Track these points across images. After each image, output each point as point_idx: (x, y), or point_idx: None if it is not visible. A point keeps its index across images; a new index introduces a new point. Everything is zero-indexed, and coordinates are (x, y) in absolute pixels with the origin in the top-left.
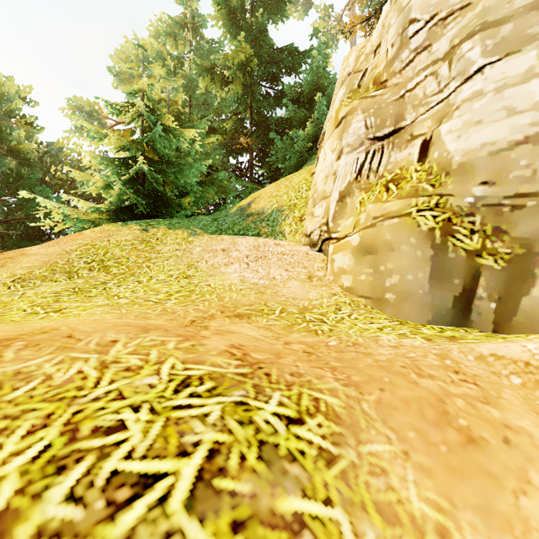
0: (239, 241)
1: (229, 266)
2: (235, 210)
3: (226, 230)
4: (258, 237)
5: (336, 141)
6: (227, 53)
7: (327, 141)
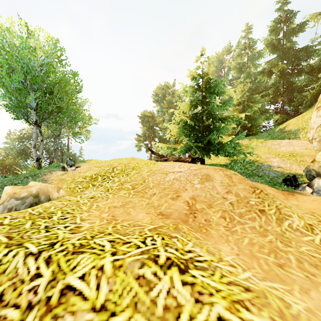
0: (282, 141)
1: (280, 148)
2: (277, 130)
3: (275, 138)
4: (289, 140)
5: (316, 113)
6: (270, 62)
7: (314, 111)
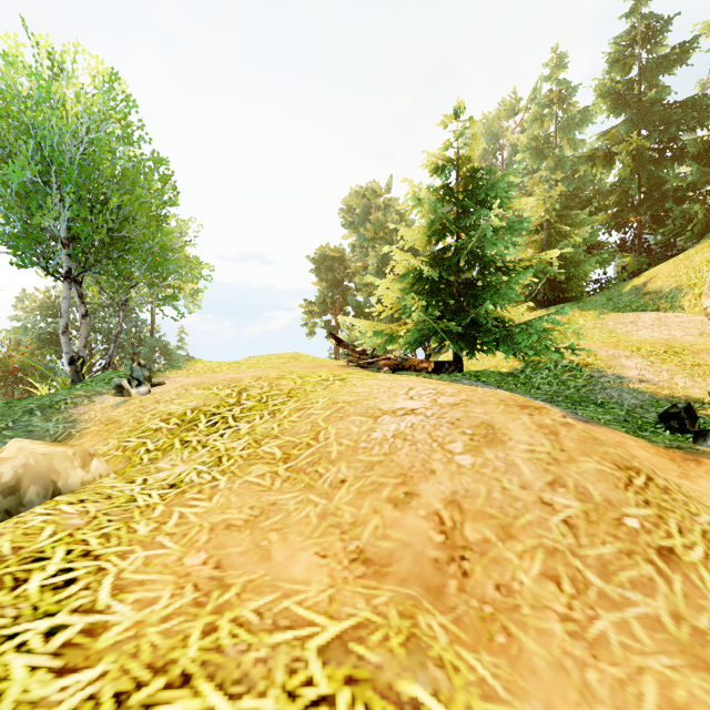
0: (642, 316)
1: (638, 331)
2: (629, 290)
3: (624, 307)
4: (659, 312)
5: None
6: (610, 133)
7: None
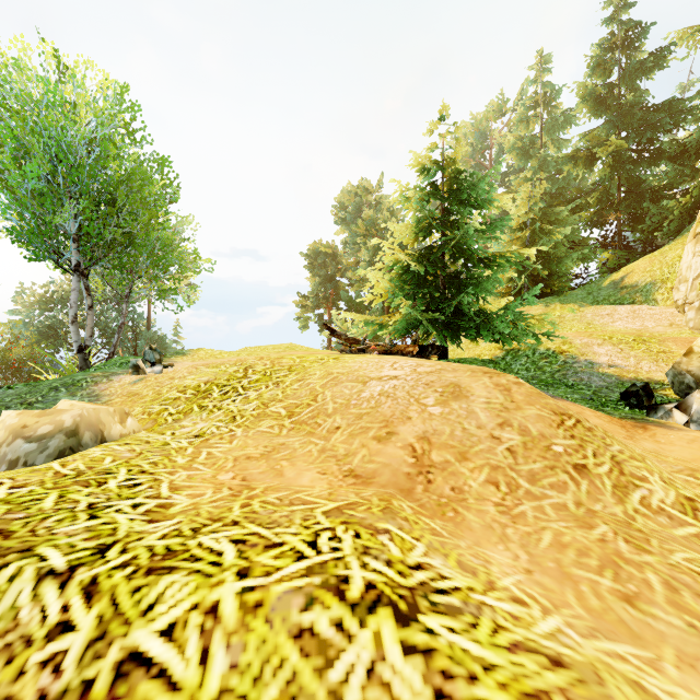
0: (618, 308)
1: (614, 323)
2: (607, 284)
3: (602, 301)
4: (634, 305)
5: (693, 247)
6: (591, 135)
7: (689, 242)
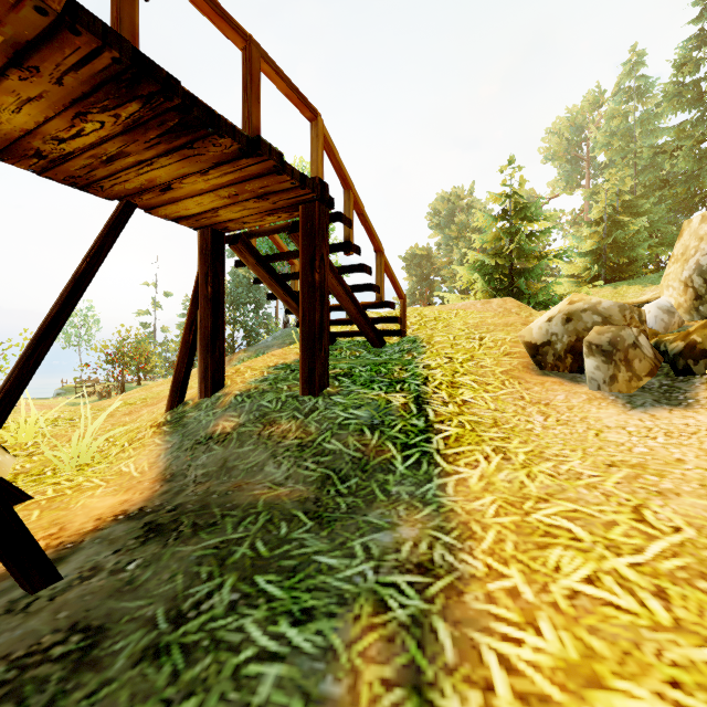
0: None
1: None
2: None
3: None
4: None
5: None
6: (677, 129)
7: None
